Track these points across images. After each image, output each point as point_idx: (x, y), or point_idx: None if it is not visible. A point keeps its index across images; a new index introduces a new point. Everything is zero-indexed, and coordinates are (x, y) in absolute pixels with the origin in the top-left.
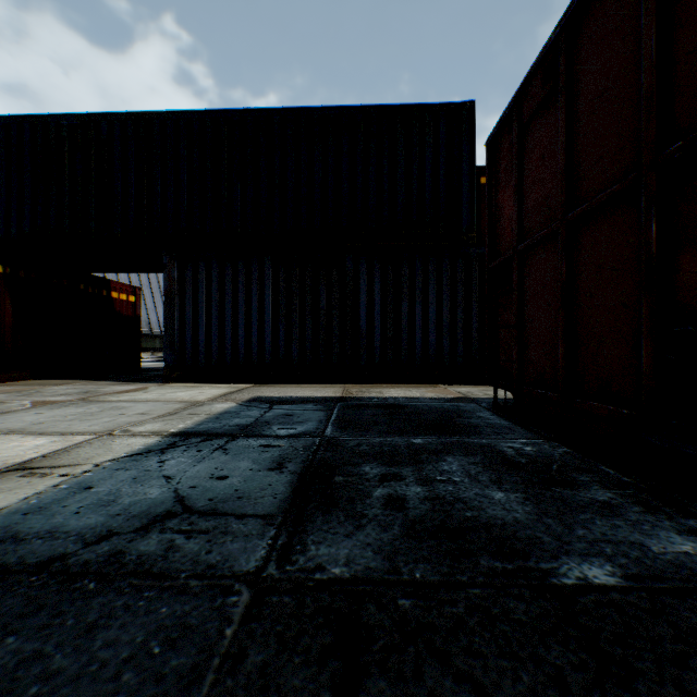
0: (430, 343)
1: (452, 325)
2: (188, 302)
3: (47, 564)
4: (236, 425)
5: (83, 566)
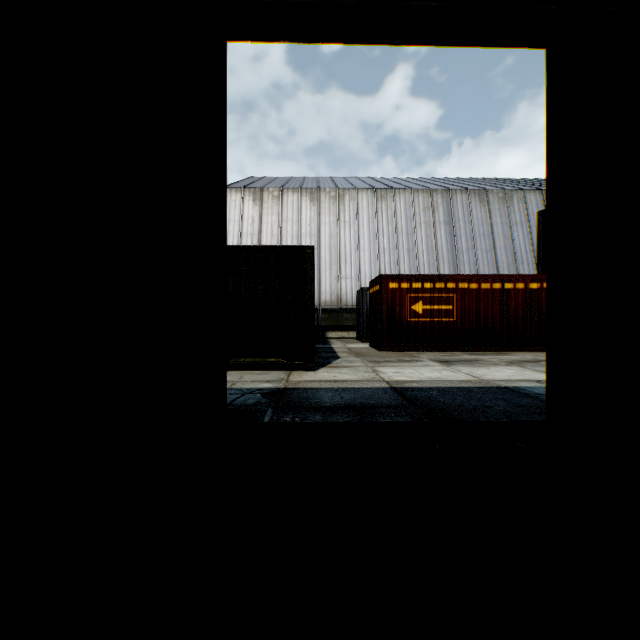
0: None
1: None
2: None
3: (524, 393)
4: None
5: (529, 395)
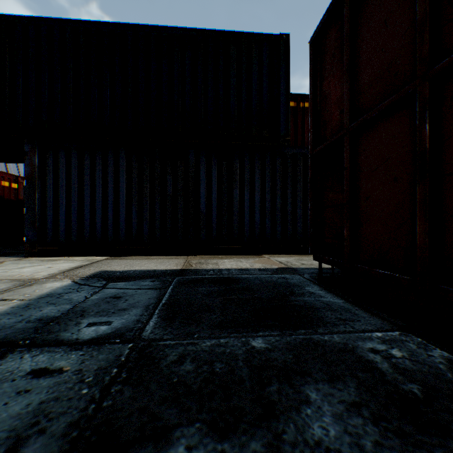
0: (256, 222)
1: (272, 208)
2: (50, 185)
3: None
4: (39, 319)
5: None
